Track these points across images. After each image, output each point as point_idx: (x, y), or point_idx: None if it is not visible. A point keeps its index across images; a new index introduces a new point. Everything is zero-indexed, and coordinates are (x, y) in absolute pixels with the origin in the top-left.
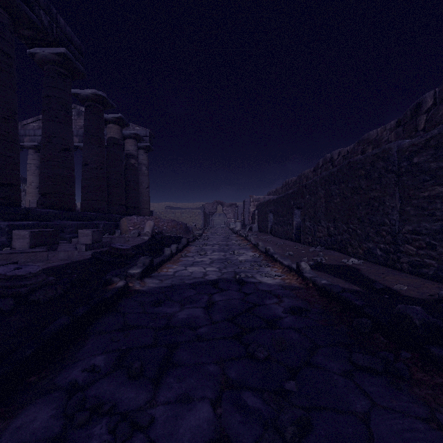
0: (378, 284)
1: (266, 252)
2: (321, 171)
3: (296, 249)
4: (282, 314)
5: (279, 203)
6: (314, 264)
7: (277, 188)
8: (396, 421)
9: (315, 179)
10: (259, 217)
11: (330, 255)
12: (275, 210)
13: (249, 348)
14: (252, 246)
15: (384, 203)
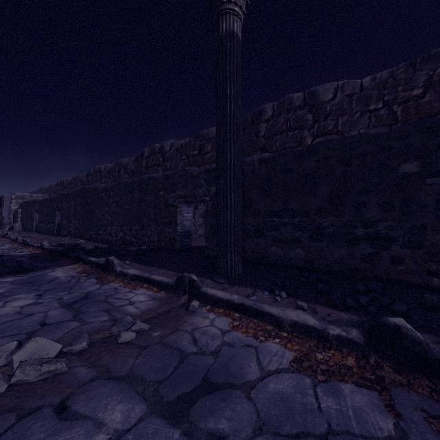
0: (80, 247)
1: (24, 242)
2: (92, 178)
3: (53, 240)
4: (24, 259)
5: (44, 205)
6: (58, 245)
7: (51, 185)
8: (47, 264)
9: (69, 192)
10: (24, 216)
11: (73, 240)
12: (40, 210)
13: (4, 265)
14: (11, 241)
15: (95, 212)
